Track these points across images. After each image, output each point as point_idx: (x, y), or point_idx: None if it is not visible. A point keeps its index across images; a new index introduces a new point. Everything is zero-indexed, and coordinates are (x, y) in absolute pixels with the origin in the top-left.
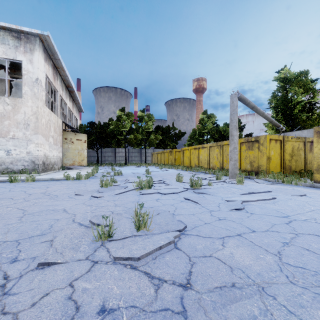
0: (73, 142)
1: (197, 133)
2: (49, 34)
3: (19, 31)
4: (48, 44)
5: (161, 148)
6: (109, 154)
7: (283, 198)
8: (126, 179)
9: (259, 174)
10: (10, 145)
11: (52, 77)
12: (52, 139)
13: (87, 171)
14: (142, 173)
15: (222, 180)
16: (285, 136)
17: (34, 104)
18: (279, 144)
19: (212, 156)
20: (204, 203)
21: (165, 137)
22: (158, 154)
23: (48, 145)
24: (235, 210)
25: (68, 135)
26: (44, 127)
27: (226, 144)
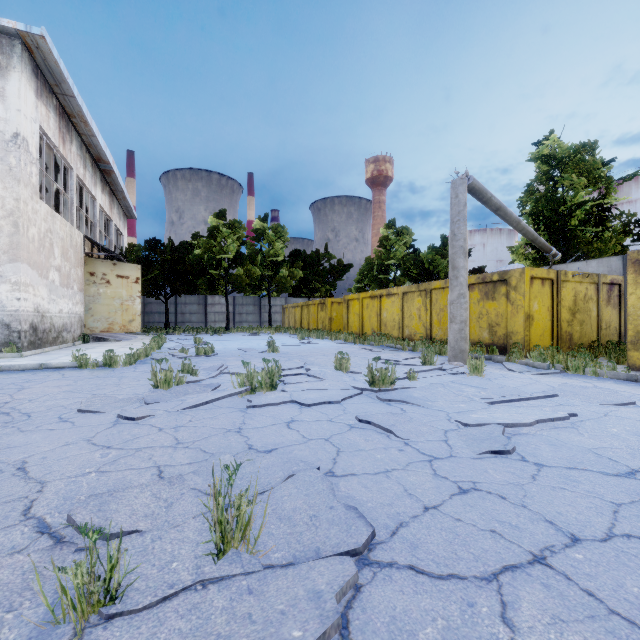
0: (109, 282)
1: (376, 266)
2: (46, 34)
3: None
4: (45, 57)
5: (303, 296)
6: (193, 308)
7: (589, 413)
8: (220, 364)
9: (512, 351)
10: None
11: (56, 136)
12: (58, 275)
13: (140, 345)
14: (261, 350)
15: (436, 367)
16: (560, 272)
17: (8, 192)
18: (549, 287)
19: (409, 313)
20: (409, 433)
21: (311, 273)
22: (296, 308)
23: (47, 288)
24: (492, 455)
25: (97, 267)
26: (35, 246)
27: (439, 287)
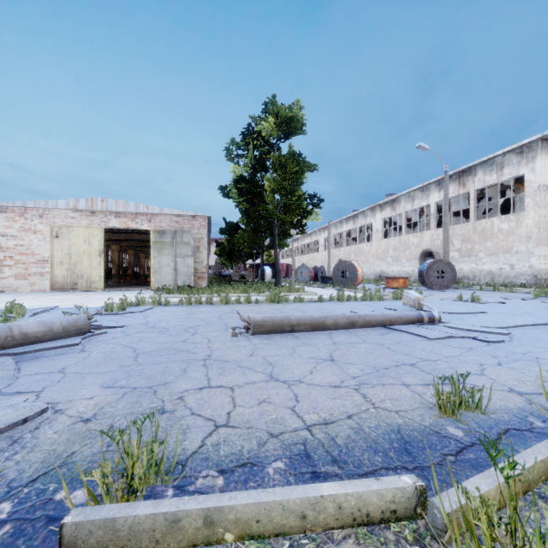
0: None
1: None
2: None
3: (521, 146)
4: None
5: None
6: None
7: None
8: None
9: None
10: (513, 260)
11: None
12: None
13: None
14: None
15: None
16: None
17: (535, 214)
18: None
19: None
20: None
21: None
22: None
23: None
24: None
25: None
26: None
27: None
